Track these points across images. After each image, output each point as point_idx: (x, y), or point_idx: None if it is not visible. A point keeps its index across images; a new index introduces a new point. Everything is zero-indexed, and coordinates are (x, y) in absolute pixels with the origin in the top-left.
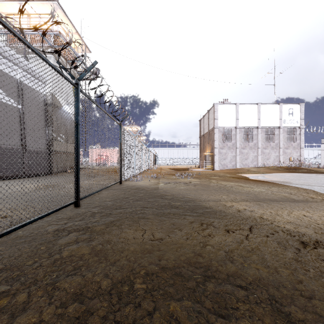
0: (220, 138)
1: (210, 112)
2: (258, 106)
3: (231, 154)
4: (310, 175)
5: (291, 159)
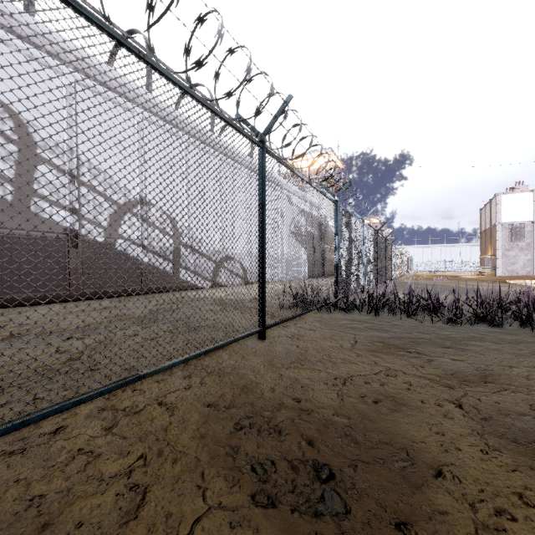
0: (506, 237)
1: (492, 203)
2: None
3: (525, 257)
4: None
5: None
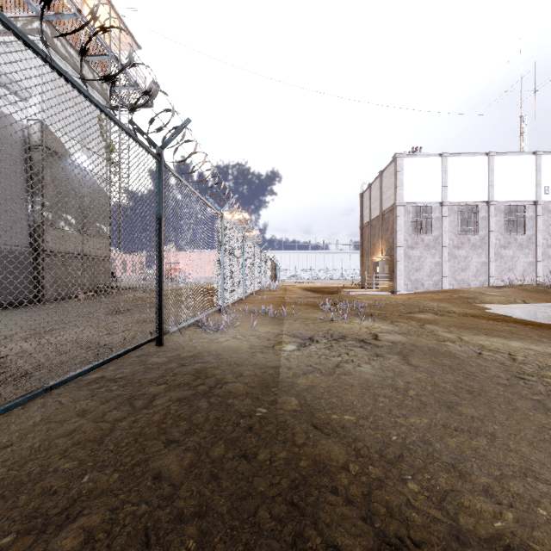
0: (409, 226)
1: (386, 175)
2: (491, 158)
3: (432, 259)
4: None
5: None
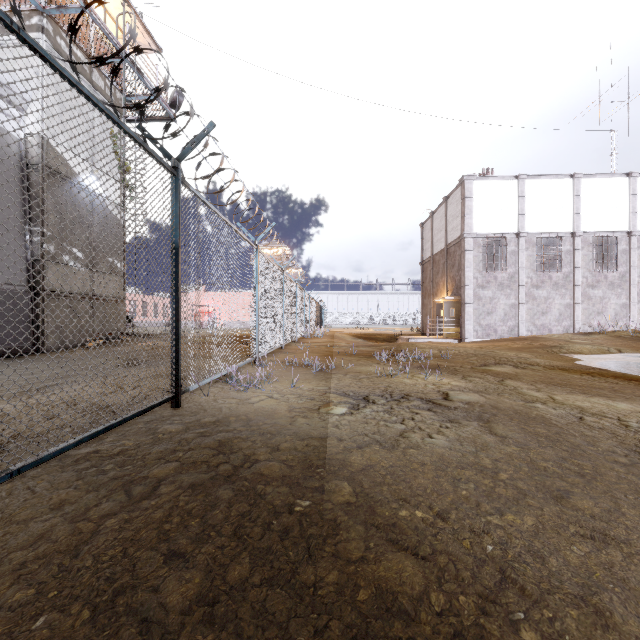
0: (479, 262)
1: (452, 201)
2: (576, 180)
3: (506, 300)
4: None
5: None
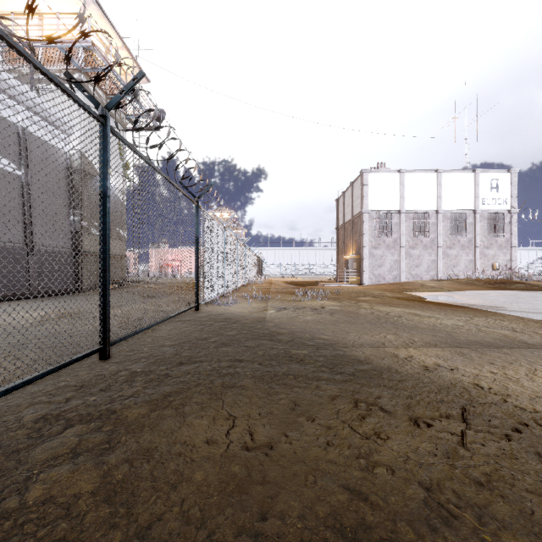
0: (373, 230)
1: (356, 186)
2: (439, 174)
3: (392, 257)
4: (533, 295)
5: (495, 266)
